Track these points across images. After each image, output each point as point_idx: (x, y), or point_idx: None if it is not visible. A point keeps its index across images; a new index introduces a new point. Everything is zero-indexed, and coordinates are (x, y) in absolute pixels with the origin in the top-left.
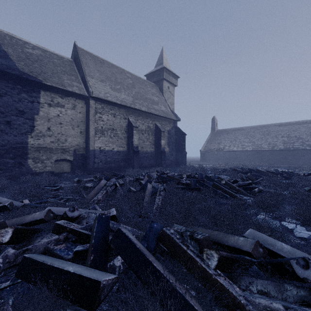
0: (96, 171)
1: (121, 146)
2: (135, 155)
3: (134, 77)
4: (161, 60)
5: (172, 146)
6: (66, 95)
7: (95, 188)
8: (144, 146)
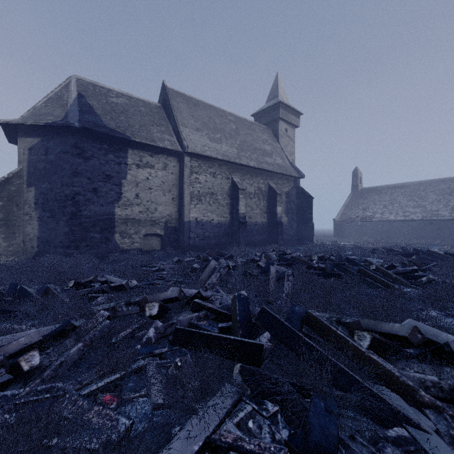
0: (192, 249)
1: (222, 216)
2: (242, 228)
3: (238, 119)
4: (275, 92)
5: (292, 215)
6: (156, 152)
7: (205, 270)
8: (252, 216)
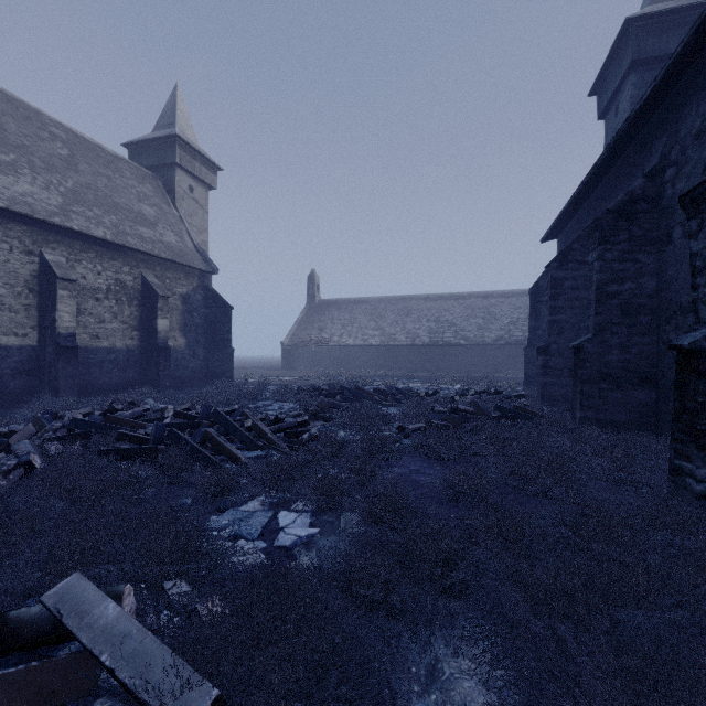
0: None
1: (12, 332)
2: (65, 359)
3: (81, 140)
4: (170, 116)
5: (195, 334)
6: None
7: None
8: (102, 334)
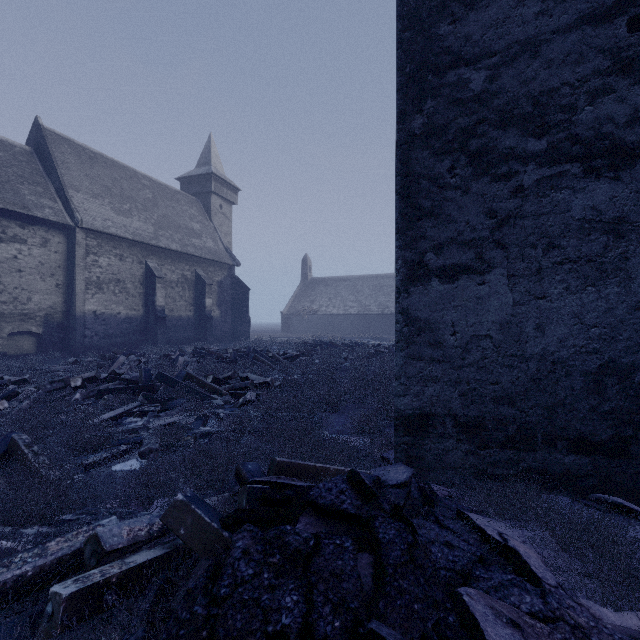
0: (89, 350)
1: (133, 309)
2: (160, 324)
3: (157, 185)
4: (207, 157)
5: (226, 308)
6: (30, 222)
7: (114, 364)
8: (175, 309)
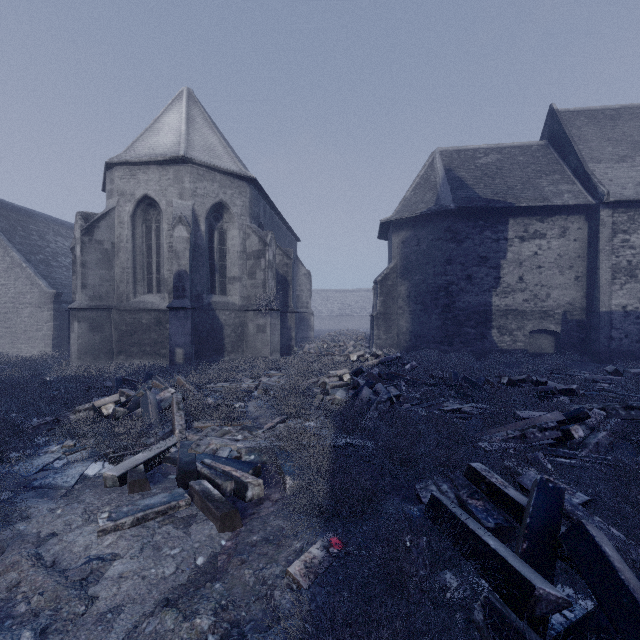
0: (615, 356)
1: None
2: None
3: None
4: None
5: None
6: (548, 214)
7: None
8: None
